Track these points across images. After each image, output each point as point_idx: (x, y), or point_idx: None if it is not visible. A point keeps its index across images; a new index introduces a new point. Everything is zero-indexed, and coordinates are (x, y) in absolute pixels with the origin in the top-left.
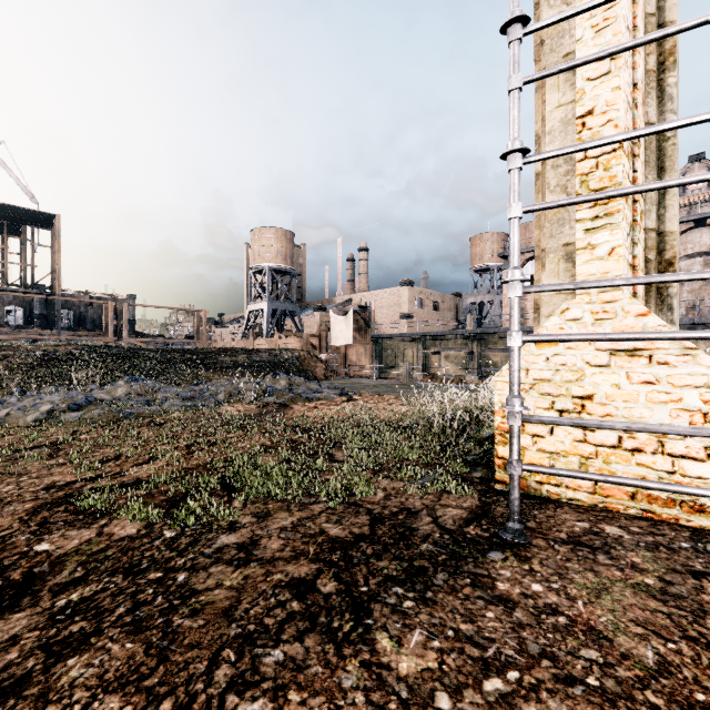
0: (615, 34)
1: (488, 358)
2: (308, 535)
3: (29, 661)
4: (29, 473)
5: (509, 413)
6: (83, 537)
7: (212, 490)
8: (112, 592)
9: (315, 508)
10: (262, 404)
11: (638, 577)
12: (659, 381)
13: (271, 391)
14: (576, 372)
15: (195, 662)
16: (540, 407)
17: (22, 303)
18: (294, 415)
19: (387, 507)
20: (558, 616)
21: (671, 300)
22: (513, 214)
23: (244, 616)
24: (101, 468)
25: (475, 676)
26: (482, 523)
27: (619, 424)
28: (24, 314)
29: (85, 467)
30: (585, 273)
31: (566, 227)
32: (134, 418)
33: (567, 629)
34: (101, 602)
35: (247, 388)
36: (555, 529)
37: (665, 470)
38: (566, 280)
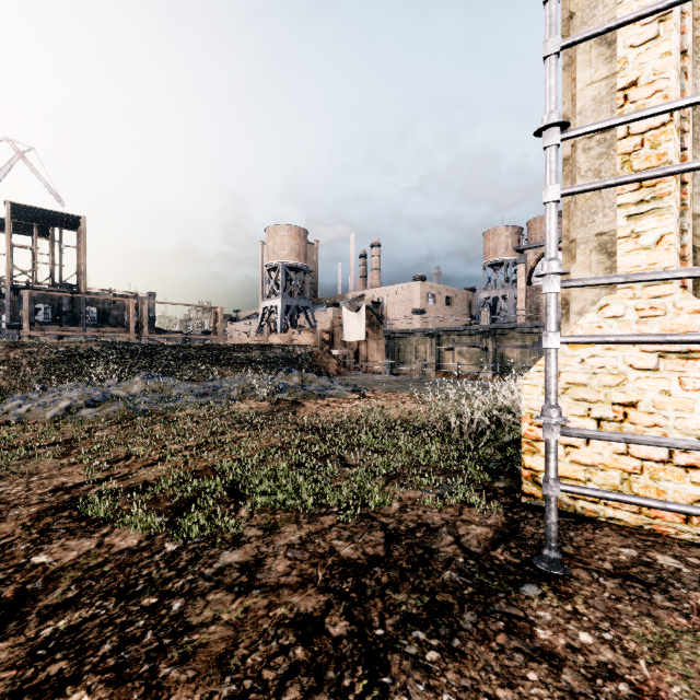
0: None
1: (503, 354)
2: (317, 554)
3: None
4: (40, 472)
5: (545, 425)
6: (83, 548)
7: (219, 496)
8: (101, 622)
9: (325, 521)
10: (274, 401)
11: None
12: None
13: (283, 387)
14: (617, 375)
15: None
16: (574, 414)
17: (51, 301)
18: (306, 413)
19: (403, 521)
20: (618, 682)
21: None
22: (549, 198)
23: (240, 666)
24: (110, 469)
25: None
26: (510, 545)
27: (682, 442)
28: (53, 312)
29: (93, 469)
30: (627, 264)
31: (599, 215)
32: (148, 415)
33: None
34: (87, 635)
35: (260, 385)
36: (597, 557)
37: None
38: (599, 273)
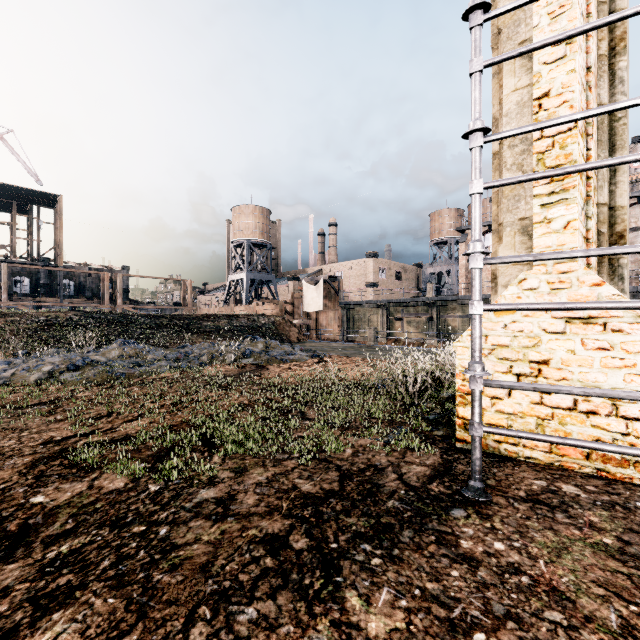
0: (570, 20)
1: (446, 323)
2: (282, 490)
3: (17, 614)
4: (29, 428)
5: (471, 377)
6: (75, 490)
7: (194, 446)
8: (99, 545)
9: (288, 464)
10: (241, 365)
11: (596, 536)
12: (613, 347)
13: (249, 353)
14: (533, 338)
15: (172, 620)
16: (499, 371)
17: (29, 274)
18: (270, 375)
19: (355, 464)
20: (521, 575)
21: (622, 270)
22: (474, 190)
23: (220, 572)
24: (94, 424)
25: (442, 637)
26: (444, 480)
27: (577, 389)
28: (31, 284)
29: (80, 424)
30: (541, 245)
31: (522, 203)
32: (126, 378)
33: (530, 589)
34: (88, 555)
35: (228, 351)
36: (514, 487)
37: (619, 432)
38: (522, 252)
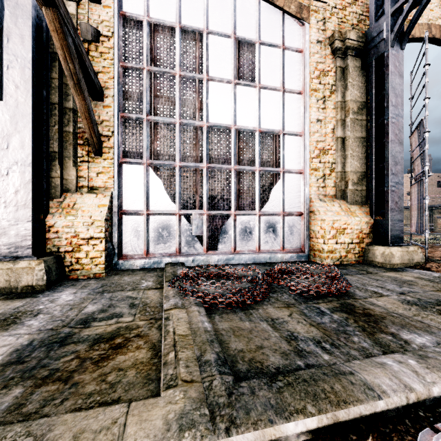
0: None
1: None
2: None
3: None
4: None
5: None
6: None
7: None
8: None
9: None
10: None
11: None
12: None
13: None
14: None
15: None
16: None
17: None
18: None
19: None
20: None
21: None
22: None
23: None
24: None
25: None
26: None
27: None
28: None
29: None
30: None
31: None
32: None
33: None
34: None
35: None
36: None
37: None
38: None
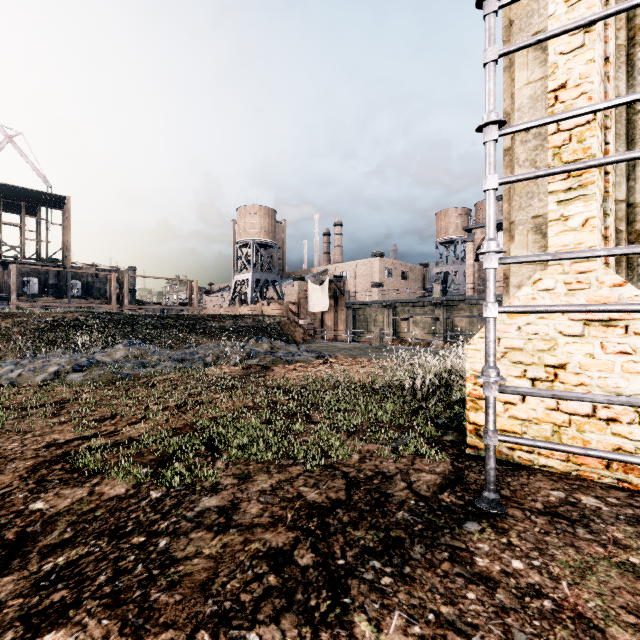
0: (589, 8)
1: (453, 324)
2: (286, 499)
3: (7, 635)
4: (33, 430)
5: (485, 383)
6: (76, 496)
7: (197, 450)
8: (96, 557)
9: (293, 470)
10: (246, 366)
11: (622, 555)
12: (636, 351)
13: (254, 354)
14: (548, 341)
15: None
16: (512, 375)
17: (38, 274)
18: (275, 377)
19: (362, 470)
20: (543, 599)
21: None
22: (488, 186)
23: (221, 591)
24: (98, 427)
25: None
26: (456, 489)
27: (600, 397)
28: (40, 284)
29: (83, 426)
30: (557, 244)
31: (535, 200)
32: (131, 379)
33: (554, 616)
34: (84, 568)
35: (233, 351)
36: (530, 498)
37: None
38: (535, 251)
